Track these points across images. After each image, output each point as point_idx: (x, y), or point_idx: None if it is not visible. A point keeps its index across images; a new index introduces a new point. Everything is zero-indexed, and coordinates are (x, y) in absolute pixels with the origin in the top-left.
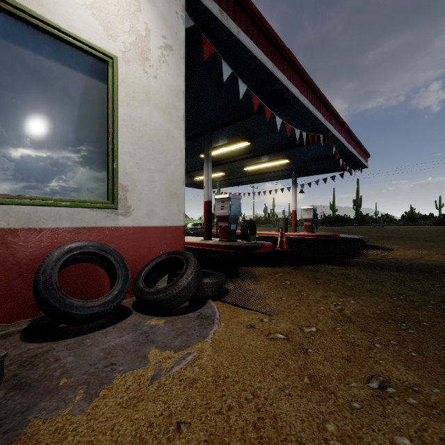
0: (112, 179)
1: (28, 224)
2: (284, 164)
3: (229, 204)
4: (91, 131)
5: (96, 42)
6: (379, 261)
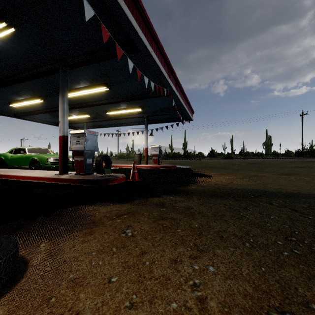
0: None
1: None
2: (139, 112)
3: (84, 139)
4: None
5: None
6: (208, 187)
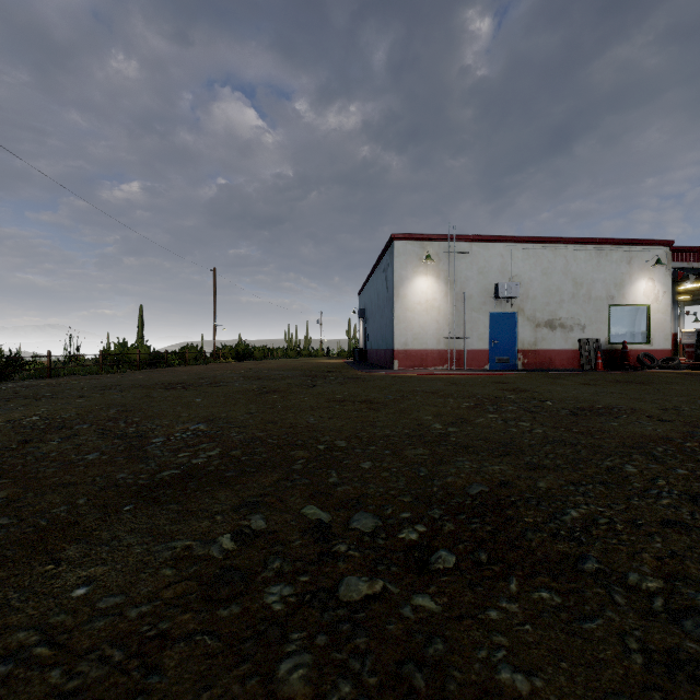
0: (648, 337)
1: (632, 349)
2: None
3: (694, 335)
4: (643, 325)
5: (645, 303)
6: None
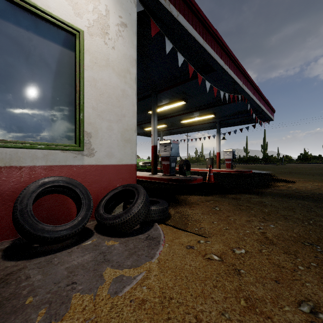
0: (79, 127)
1: (10, 163)
2: (211, 118)
3: (170, 147)
4: (62, 89)
5: (66, 19)
6: (286, 191)
